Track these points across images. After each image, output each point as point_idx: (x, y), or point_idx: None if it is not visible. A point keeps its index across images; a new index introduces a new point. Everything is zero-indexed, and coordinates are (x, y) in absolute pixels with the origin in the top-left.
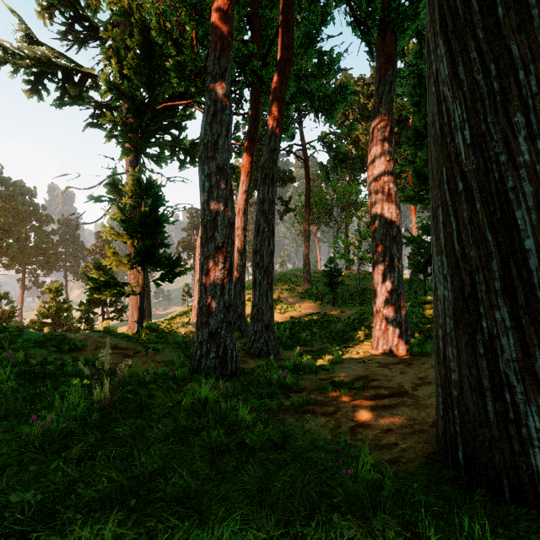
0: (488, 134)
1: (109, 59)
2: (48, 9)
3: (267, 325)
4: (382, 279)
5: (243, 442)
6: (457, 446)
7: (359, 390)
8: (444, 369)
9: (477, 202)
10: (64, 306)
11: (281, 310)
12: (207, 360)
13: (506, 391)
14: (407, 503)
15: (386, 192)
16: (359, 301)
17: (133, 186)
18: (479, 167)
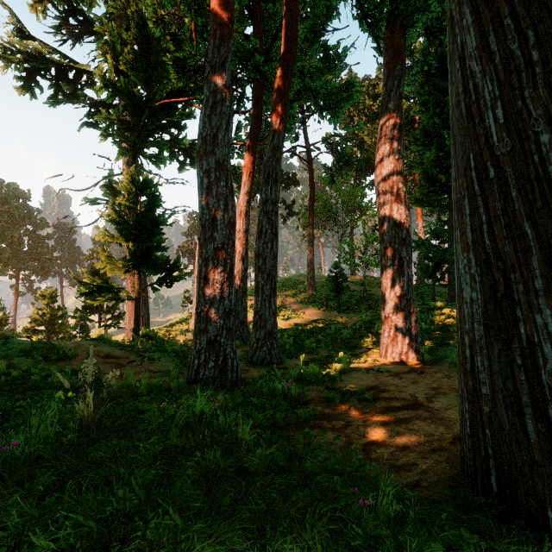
0: (526, 111)
1: (104, 54)
2: (41, 2)
3: (270, 332)
4: (391, 284)
5: (243, 465)
6: (489, 470)
7: (369, 402)
8: (471, 382)
9: (512, 190)
10: (59, 313)
11: (284, 317)
12: (205, 370)
13: (550, 407)
14: (436, 540)
15: (394, 192)
16: (365, 307)
17: (129, 185)
18: (515, 149)
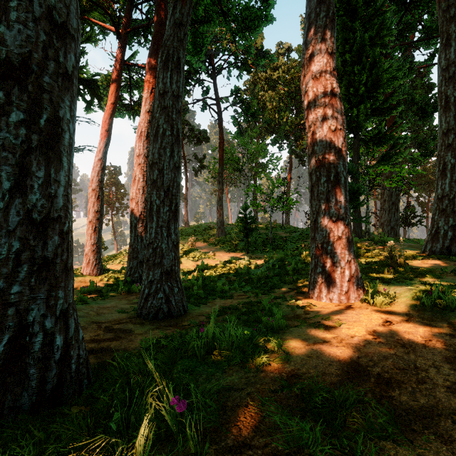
0: None
1: None
2: None
3: (169, 271)
4: (325, 206)
5: None
6: None
7: (403, 446)
8: None
9: None
10: None
11: (194, 258)
12: None
13: None
14: None
15: (328, 92)
16: (272, 247)
17: None
18: None
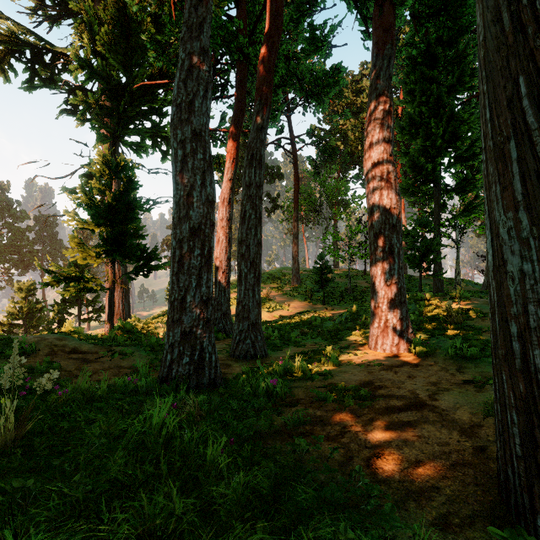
0: None
1: (81, 36)
2: None
3: (254, 323)
4: (381, 272)
5: (211, 505)
6: None
7: (366, 401)
8: (523, 384)
9: None
10: (38, 307)
11: (269, 309)
12: (179, 366)
13: None
14: None
15: (384, 176)
16: (350, 299)
17: (102, 167)
18: None
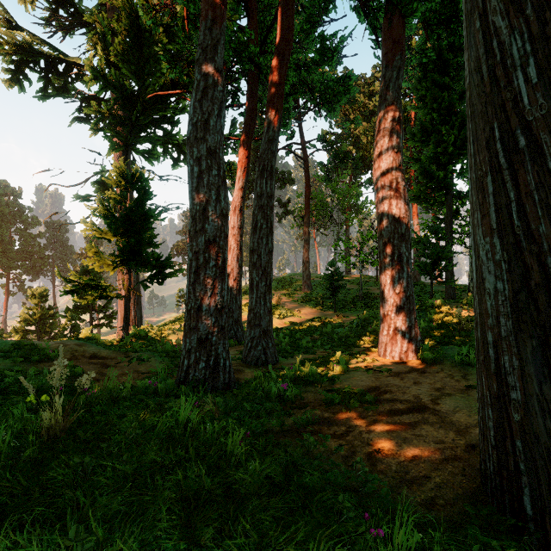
0: None
1: (95, 46)
2: None
3: (265, 330)
4: (390, 280)
5: (233, 484)
6: (521, 489)
7: (371, 404)
8: (496, 385)
9: (548, 160)
10: (50, 313)
11: (280, 316)
12: (195, 371)
13: None
14: None
15: (393, 186)
16: (362, 306)
17: (118, 178)
18: None
